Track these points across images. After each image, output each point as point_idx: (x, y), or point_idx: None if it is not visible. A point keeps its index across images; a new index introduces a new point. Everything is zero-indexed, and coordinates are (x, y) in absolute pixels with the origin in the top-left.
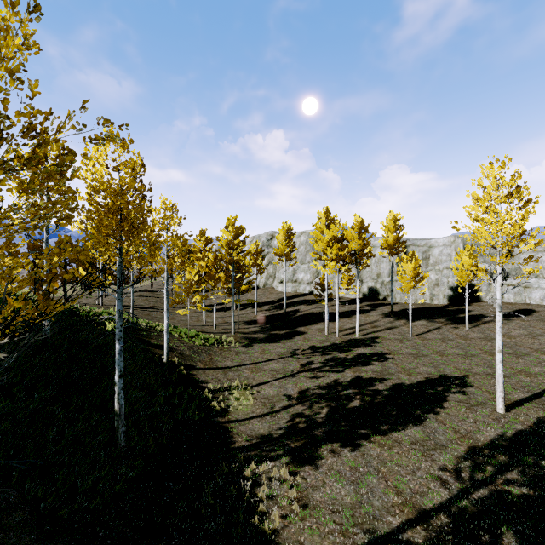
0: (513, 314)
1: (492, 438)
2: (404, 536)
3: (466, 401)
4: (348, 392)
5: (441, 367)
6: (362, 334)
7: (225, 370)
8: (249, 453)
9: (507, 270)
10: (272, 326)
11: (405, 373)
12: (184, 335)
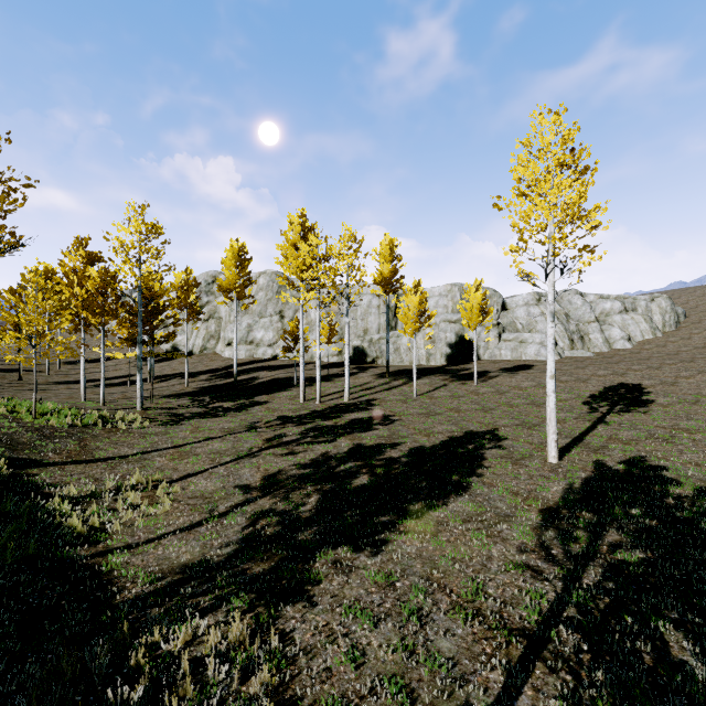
0: (515, 369)
1: (562, 494)
2: (523, 705)
3: (508, 456)
4: (348, 466)
5: (462, 424)
6: (352, 397)
7: (113, 461)
8: (151, 610)
9: (503, 324)
10: (213, 397)
11: (422, 434)
12: (24, 410)
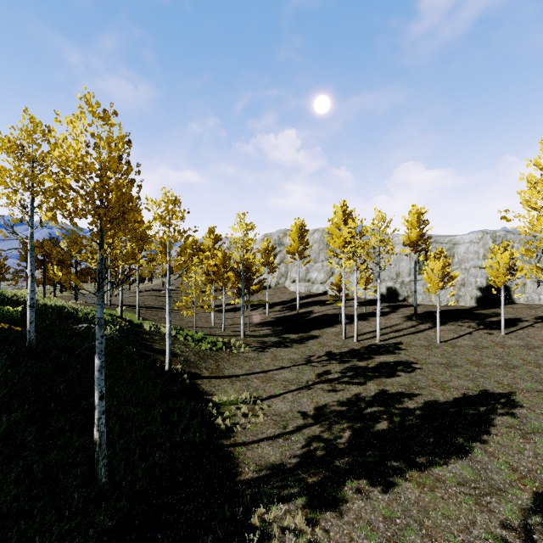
0: None
1: None
2: None
3: (518, 426)
4: (373, 410)
5: (479, 381)
6: (383, 339)
7: (232, 378)
8: (258, 490)
9: None
10: (284, 329)
11: (438, 387)
12: (190, 338)
